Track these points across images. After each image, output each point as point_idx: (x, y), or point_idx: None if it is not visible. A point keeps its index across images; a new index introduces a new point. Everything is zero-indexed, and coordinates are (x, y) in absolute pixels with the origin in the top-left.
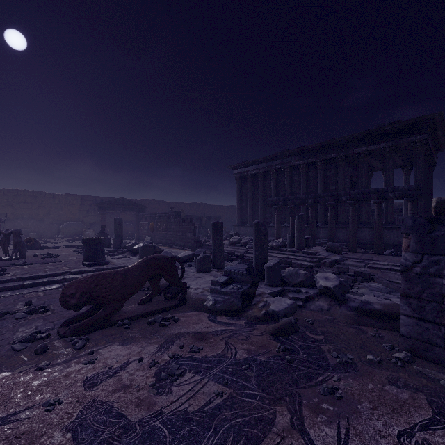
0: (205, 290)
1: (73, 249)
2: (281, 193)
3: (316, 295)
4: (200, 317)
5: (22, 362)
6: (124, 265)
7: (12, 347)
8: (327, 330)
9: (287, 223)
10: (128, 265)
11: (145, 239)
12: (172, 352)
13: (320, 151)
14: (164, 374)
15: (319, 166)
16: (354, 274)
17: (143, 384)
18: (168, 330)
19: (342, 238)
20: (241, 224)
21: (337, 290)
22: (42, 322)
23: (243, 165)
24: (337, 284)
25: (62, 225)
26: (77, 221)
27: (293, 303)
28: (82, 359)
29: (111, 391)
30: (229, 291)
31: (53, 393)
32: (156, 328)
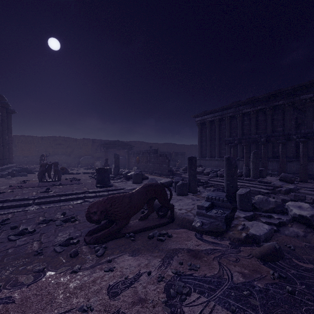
0: (188, 211)
1: (88, 175)
2: (234, 134)
3: (288, 221)
4: (188, 234)
5: (61, 263)
6: (123, 187)
7: (54, 249)
8: (313, 259)
9: (239, 157)
10: (126, 188)
11: (133, 168)
12: (173, 268)
13: (268, 99)
14: (173, 291)
15: (267, 112)
16: (312, 202)
17: (156, 299)
18: (165, 245)
19: (289, 170)
20: (201, 158)
21: (313, 219)
22: (73, 229)
23: (203, 114)
24: (313, 214)
25: (81, 159)
26: (90, 156)
27: (271, 228)
28: (103, 266)
29: (130, 303)
30: (214, 215)
31: (85, 297)
32: (155, 242)
